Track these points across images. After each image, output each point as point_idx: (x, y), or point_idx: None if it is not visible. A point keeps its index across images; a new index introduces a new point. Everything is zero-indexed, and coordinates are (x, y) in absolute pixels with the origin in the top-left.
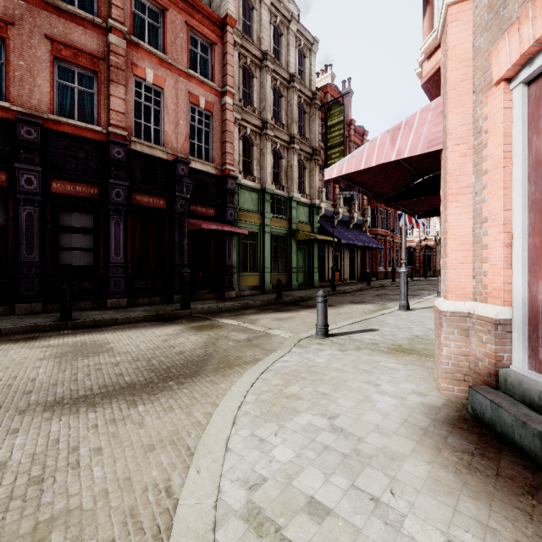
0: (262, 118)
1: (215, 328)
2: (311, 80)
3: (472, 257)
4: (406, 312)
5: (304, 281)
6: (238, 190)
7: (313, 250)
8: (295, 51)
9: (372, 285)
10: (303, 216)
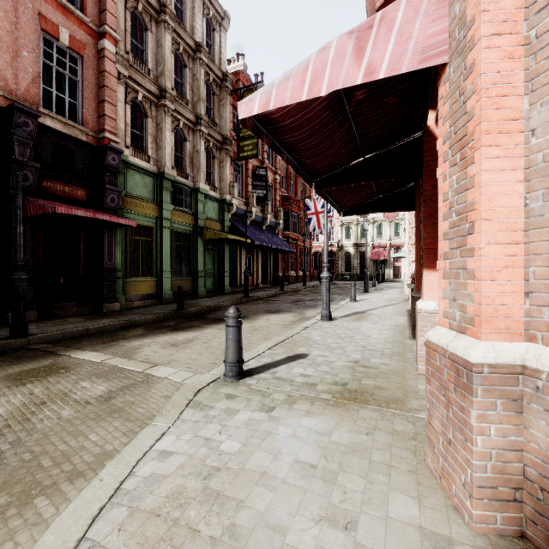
0: (159, 84)
1: (54, 373)
2: (221, 59)
3: (525, 254)
4: (328, 322)
5: (213, 287)
6: (124, 169)
7: (224, 251)
8: (202, 18)
9: (285, 290)
10: (212, 212)
